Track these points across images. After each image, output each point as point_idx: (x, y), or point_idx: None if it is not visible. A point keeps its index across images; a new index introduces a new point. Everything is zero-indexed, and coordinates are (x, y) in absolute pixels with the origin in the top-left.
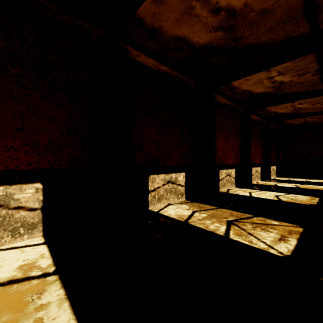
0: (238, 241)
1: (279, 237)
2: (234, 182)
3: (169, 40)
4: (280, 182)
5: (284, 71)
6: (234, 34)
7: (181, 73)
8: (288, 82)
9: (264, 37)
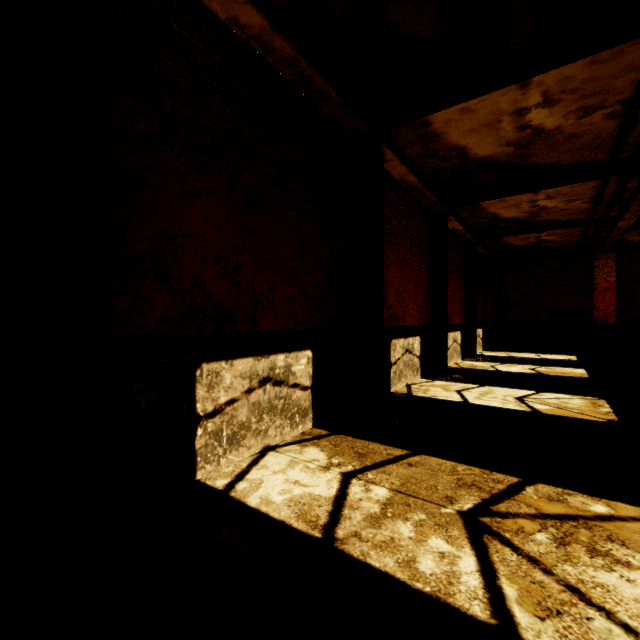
0: None
1: None
2: (418, 368)
3: None
4: (499, 363)
5: (558, 93)
6: None
7: (303, 53)
8: (552, 132)
9: None
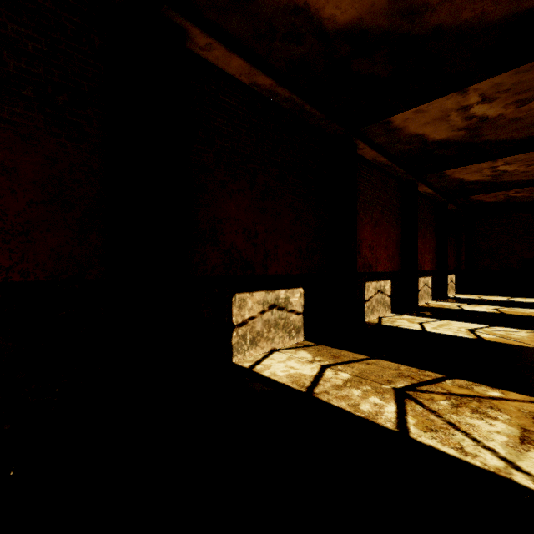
0: (432, 447)
1: (518, 433)
2: (389, 305)
3: (274, 12)
4: (466, 304)
5: (494, 94)
6: (410, 0)
7: (297, 93)
8: (496, 118)
9: (470, 10)
